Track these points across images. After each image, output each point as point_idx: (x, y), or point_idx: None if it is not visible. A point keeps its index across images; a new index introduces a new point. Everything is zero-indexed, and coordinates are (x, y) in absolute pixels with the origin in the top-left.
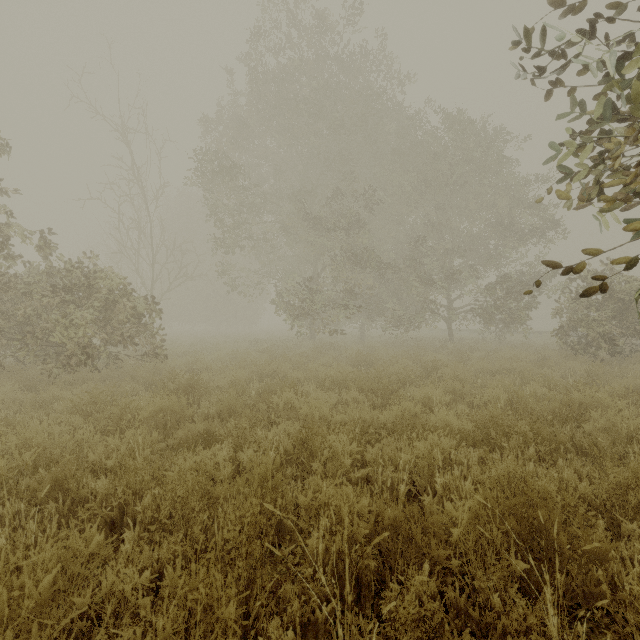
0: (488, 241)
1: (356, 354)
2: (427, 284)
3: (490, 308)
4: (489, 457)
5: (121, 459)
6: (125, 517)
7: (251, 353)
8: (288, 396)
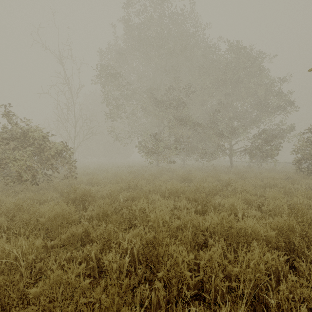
0: (252, 113)
1: (182, 175)
2: (220, 136)
3: (254, 149)
4: (302, 267)
5: (13, 260)
6: None
7: (124, 174)
8: (142, 205)
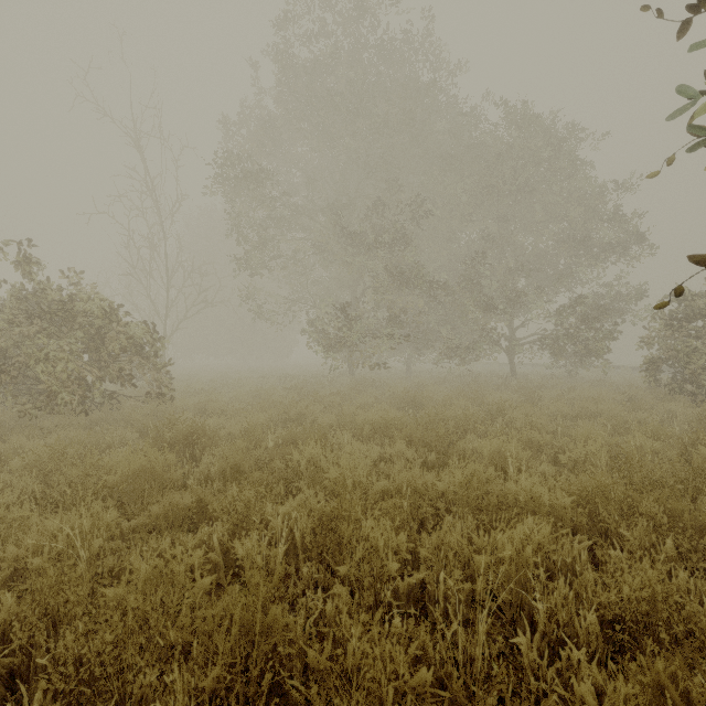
0: (558, 259)
1: (402, 393)
2: (486, 310)
3: (561, 338)
4: (608, 557)
5: (62, 551)
6: (31, 666)
7: (277, 391)
8: (313, 451)
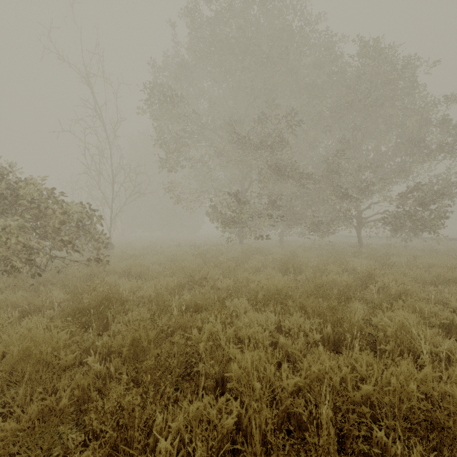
0: (396, 158)
1: (283, 260)
2: (343, 196)
3: (401, 217)
4: None
5: None
6: None
7: (187, 257)
8: (212, 328)
